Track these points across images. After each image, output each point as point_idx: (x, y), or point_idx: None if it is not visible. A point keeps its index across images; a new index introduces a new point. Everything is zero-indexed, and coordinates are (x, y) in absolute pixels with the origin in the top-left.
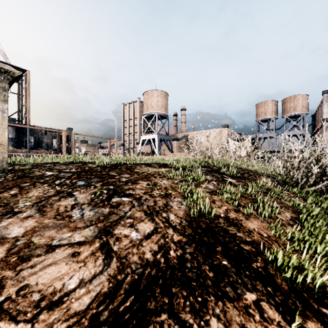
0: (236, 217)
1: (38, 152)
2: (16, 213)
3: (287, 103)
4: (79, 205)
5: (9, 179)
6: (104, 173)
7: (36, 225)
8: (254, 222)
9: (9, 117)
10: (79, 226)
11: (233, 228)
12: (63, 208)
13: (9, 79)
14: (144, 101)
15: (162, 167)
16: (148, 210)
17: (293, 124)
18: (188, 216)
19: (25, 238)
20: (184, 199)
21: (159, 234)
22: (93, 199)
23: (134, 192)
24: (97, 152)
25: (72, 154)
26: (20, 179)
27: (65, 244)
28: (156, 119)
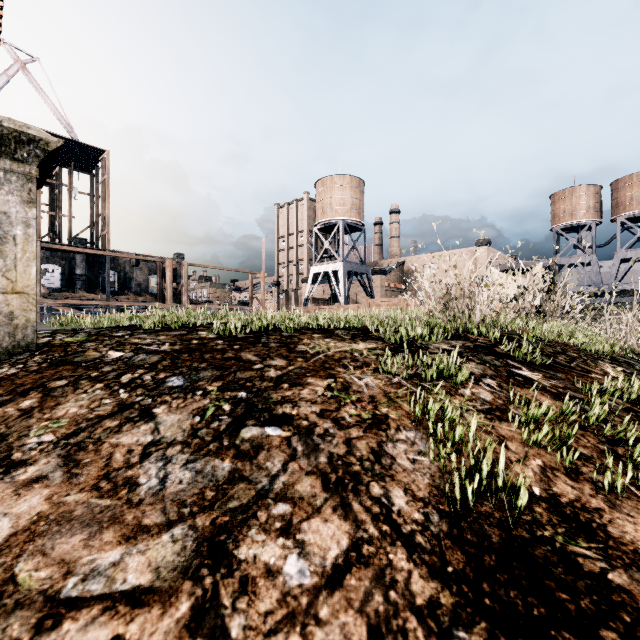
0: (578, 498)
1: (124, 299)
2: (14, 466)
3: (623, 190)
4: (160, 448)
5: (31, 368)
6: (229, 357)
7: (43, 512)
8: (639, 518)
9: (76, 237)
10: (148, 522)
11: (589, 549)
12: (123, 454)
13: (39, 157)
14: (317, 197)
15: (360, 340)
16: (333, 473)
17: (639, 234)
18: (443, 493)
19: (1, 561)
20: (422, 434)
21: (368, 571)
22: (195, 430)
23: (296, 410)
24: (221, 305)
25: (182, 303)
26: (52, 368)
27: (95, 596)
28: (341, 232)
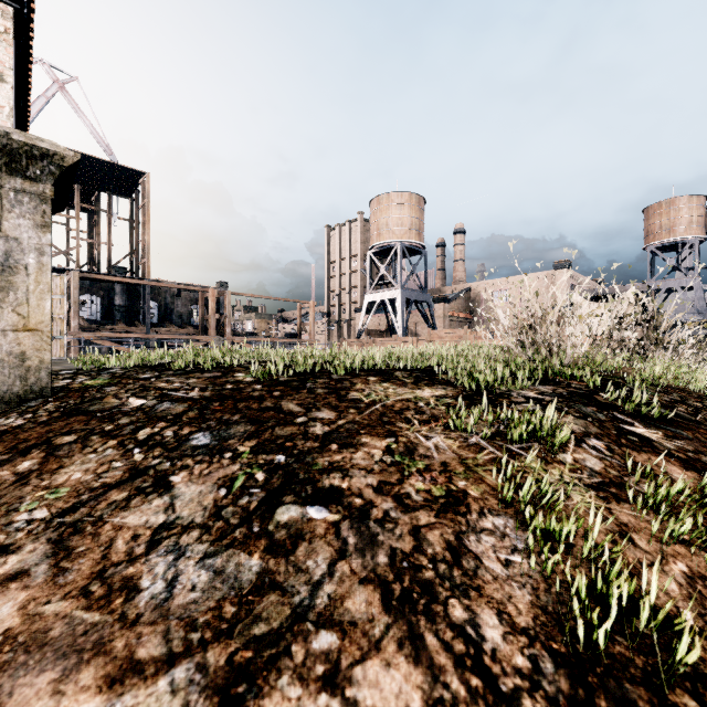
0: None
1: (164, 332)
2: None
3: None
4: (173, 533)
5: (41, 418)
6: (267, 406)
7: (11, 630)
8: None
9: (115, 266)
10: (143, 654)
11: None
12: (126, 542)
13: (54, 174)
14: (372, 218)
15: (424, 385)
16: (396, 581)
17: None
18: (555, 620)
19: None
20: (515, 521)
21: None
22: (219, 508)
23: (346, 482)
24: (261, 341)
25: (226, 335)
26: (63, 419)
27: None
28: (398, 255)
